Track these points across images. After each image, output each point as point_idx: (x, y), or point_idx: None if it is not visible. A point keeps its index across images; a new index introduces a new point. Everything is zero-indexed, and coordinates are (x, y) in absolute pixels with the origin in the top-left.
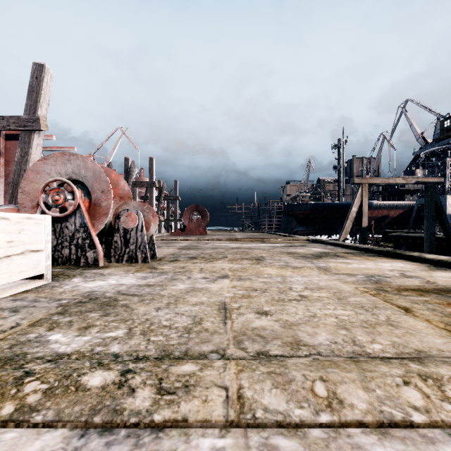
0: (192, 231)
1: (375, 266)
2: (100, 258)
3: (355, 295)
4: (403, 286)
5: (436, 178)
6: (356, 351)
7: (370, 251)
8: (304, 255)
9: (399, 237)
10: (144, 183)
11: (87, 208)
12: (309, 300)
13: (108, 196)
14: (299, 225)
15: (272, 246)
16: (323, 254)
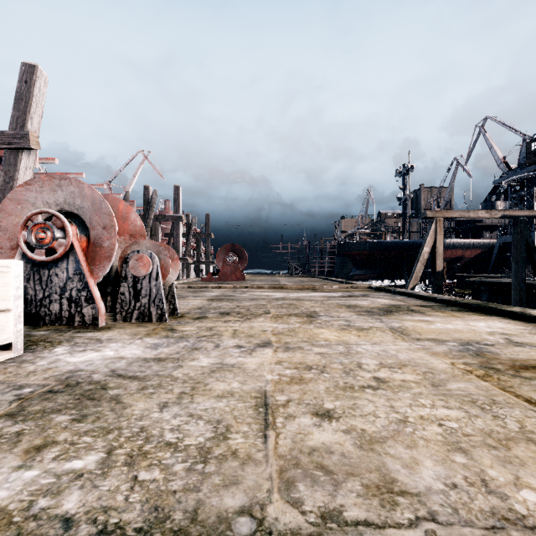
0: (227, 276)
1: (467, 327)
2: (100, 316)
3: (455, 378)
4: (518, 361)
5: (527, 211)
6: (497, 511)
7: (453, 303)
8: (369, 309)
9: (479, 283)
10: (169, 217)
11: (85, 250)
12: (390, 388)
13: (112, 234)
14: (357, 267)
15: (326, 297)
16: (393, 307)
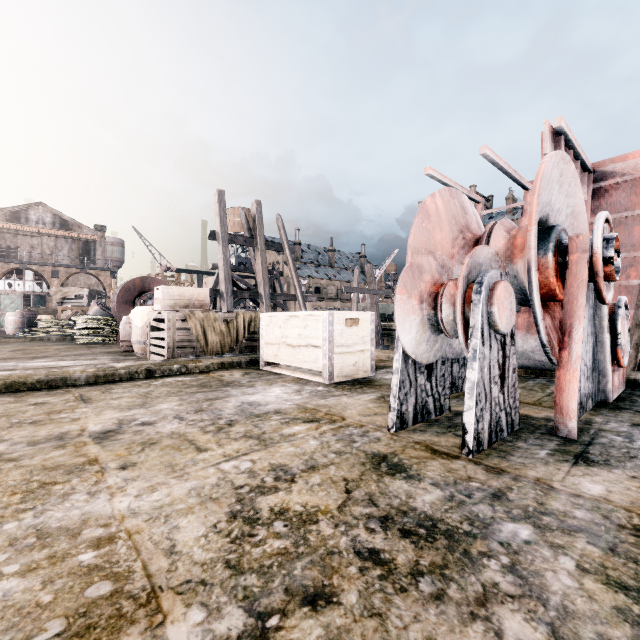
0: None
1: None
2: None
3: None
4: None
5: None
6: None
7: None
8: None
9: None
10: None
11: None
12: None
13: None
14: None
15: None
16: None
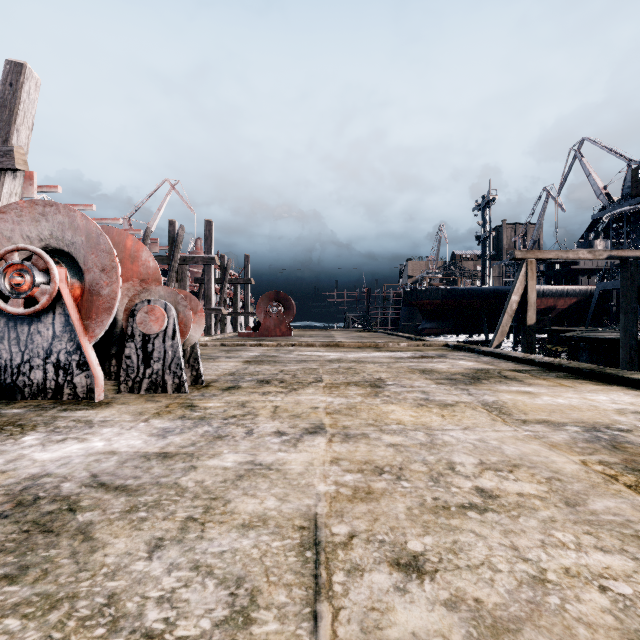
0: (270, 330)
1: (585, 402)
2: (97, 387)
3: (597, 490)
4: None
5: (639, 251)
6: None
7: (556, 367)
8: (450, 376)
9: (577, 340)
10: (198, 259)
11: (79, 299)
12: (503, 509)
13: (113, 278)
14: (427, 320)
15: (393, 358)
16: (481, 373)
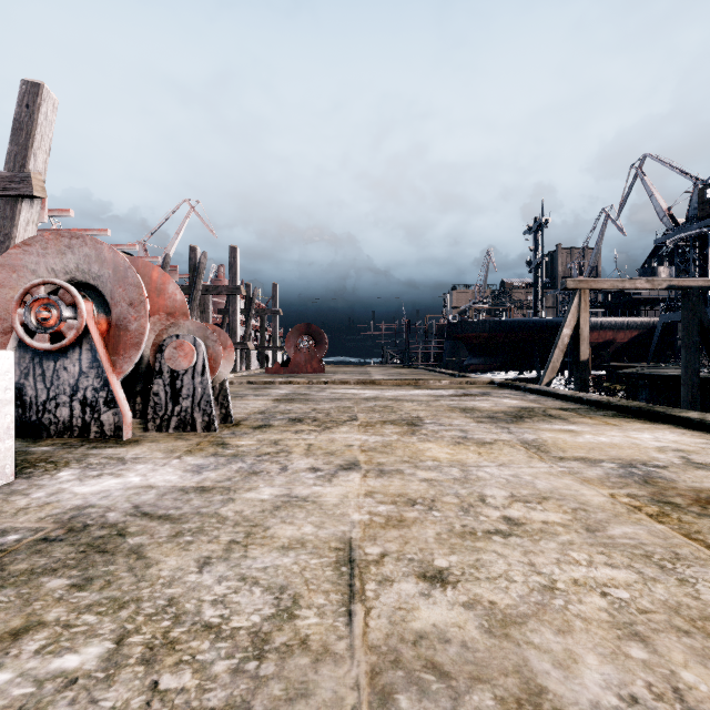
0: (301, 367)
1: (628, 440)
2: (125, 424)
3: (619, 518)
4: (704, 492)
5: (701, 280)
6: None
7: (605, 406)
8: (492, 414)
9: (636, 377)
10: (222, 288)
11: (105, 334)
12: (527, 534)
13: (141, 313)
14: (473, 355)
15: (433, 396)
16: (525, 411)
